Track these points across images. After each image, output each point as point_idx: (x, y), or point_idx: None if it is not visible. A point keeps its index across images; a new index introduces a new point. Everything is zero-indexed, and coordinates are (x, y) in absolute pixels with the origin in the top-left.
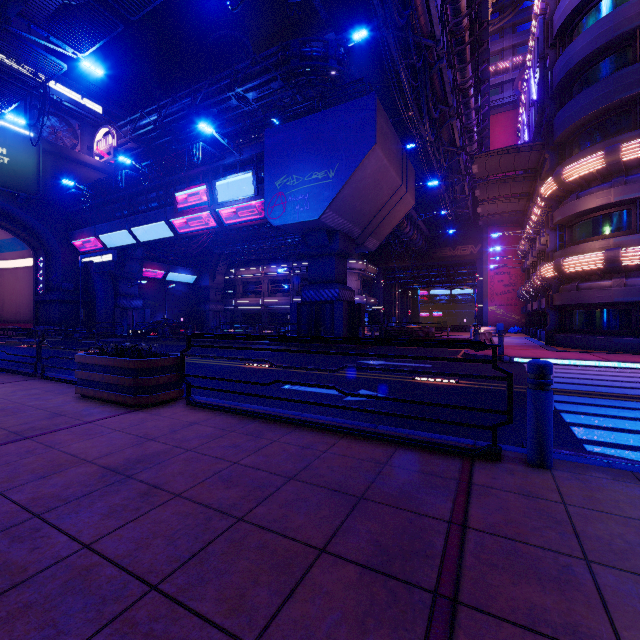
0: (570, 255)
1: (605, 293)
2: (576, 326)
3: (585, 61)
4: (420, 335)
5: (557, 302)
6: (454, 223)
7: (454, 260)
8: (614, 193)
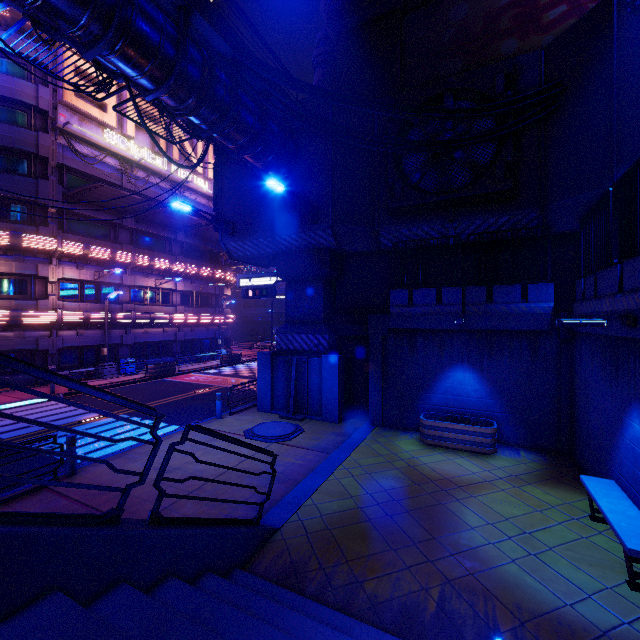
0: None
1: (9, 342)
2: None
3: None
4: None
5: None
6: None
7: None
8: (16, 266)
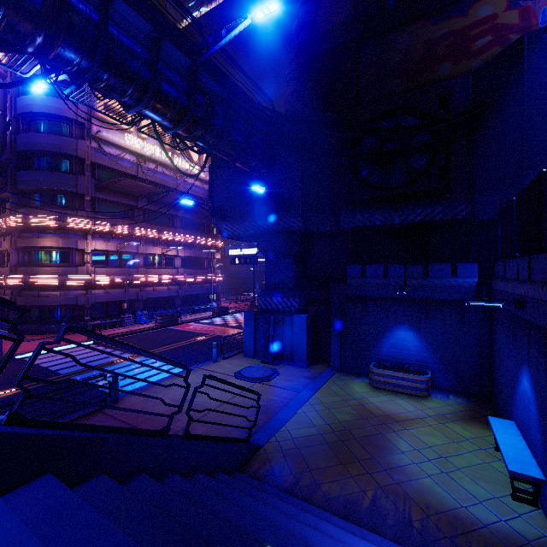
0: (33, 273)
1: (57, 299)
2: (35, 318)
3: (44, 152)
4: None
5: (22, 303)
6: None
7: None
8: (62, 242)
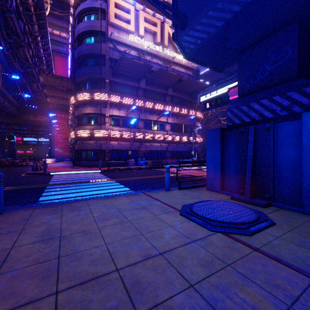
0: (80, 129)
1: (91, 145)
2: (83, 158)
3: (85, 56)
4: (7, 164)
5: (76, 148)
6: (36, 103)
7: (36, 123)
8: (93, 109)
